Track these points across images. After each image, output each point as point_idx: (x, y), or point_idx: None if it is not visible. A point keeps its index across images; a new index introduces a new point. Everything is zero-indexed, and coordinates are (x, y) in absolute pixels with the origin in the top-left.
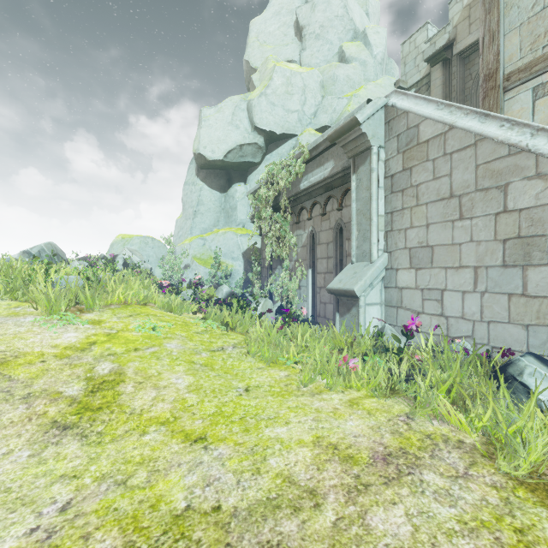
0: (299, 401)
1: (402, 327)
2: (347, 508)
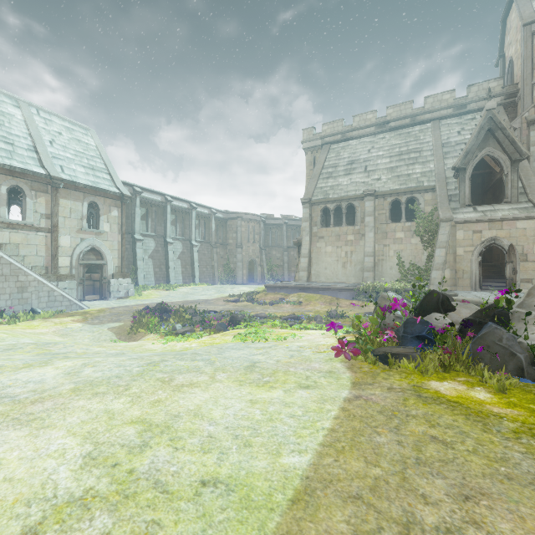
0: (23, 324)
1: (1, 311)
2: (56, 321)
